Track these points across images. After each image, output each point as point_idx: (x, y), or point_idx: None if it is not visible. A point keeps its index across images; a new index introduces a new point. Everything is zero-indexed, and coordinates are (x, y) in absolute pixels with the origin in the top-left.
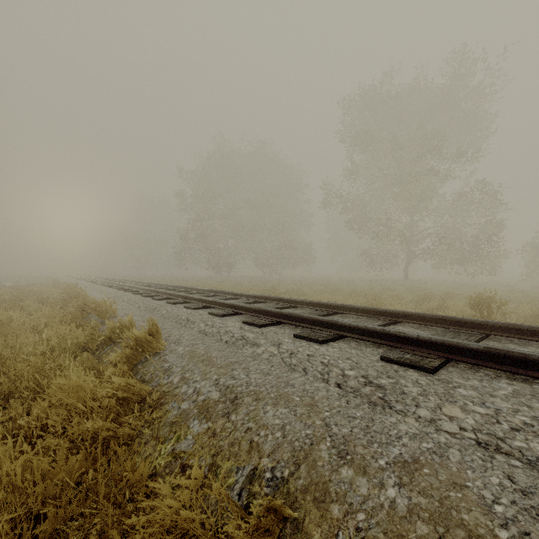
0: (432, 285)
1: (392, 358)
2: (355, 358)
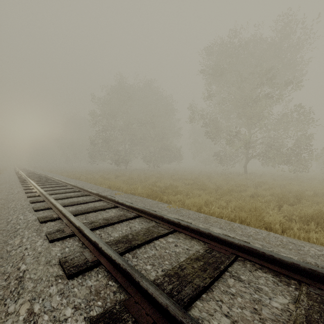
0: (269, 179)
1: None
2: None
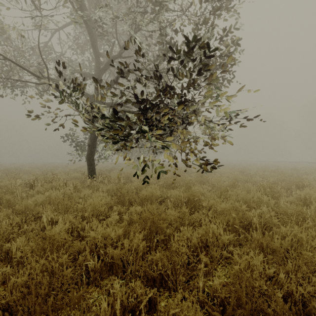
0: None
1: (288, 162)
2: (286, 162)
